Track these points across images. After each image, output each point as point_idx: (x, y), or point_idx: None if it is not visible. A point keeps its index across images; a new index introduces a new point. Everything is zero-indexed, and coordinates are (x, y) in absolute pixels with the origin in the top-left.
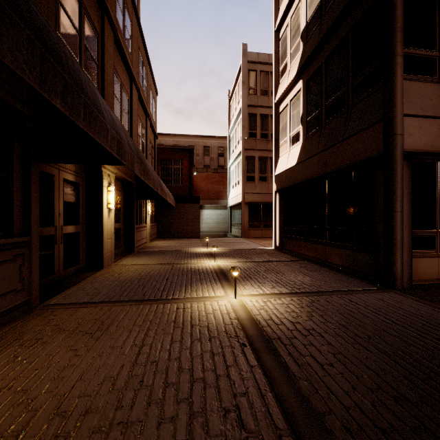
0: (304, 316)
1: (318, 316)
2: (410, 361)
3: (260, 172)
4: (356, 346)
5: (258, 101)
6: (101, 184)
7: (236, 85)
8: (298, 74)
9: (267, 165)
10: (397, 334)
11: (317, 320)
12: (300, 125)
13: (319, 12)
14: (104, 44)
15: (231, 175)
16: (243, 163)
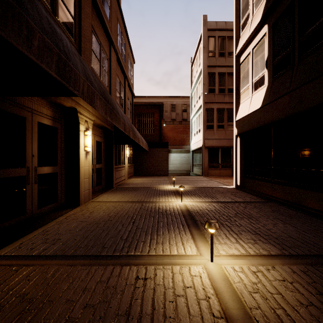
0: None
1: None
2: None
3: (218, 121)
4: None
5: (217, 62)
6: (78, 129)
7: (197, 52)
8: (263, 19)
9: (224, 115)
10: None
11: None
12: (265, 69)
13: None
14: (81, 2)
15: (193, 125)
16: (204, 114)
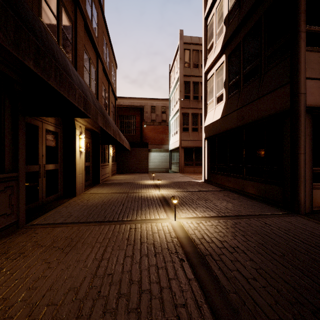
0: (230, 236)
1: (241, 236)
2: (319, 276)
3: (192, 124)
4: (274, 262)
5: (191, 72)
6: (74, 133)
7: (174, 61)
8: (222, 50)
9: (197, 119)
10: (306, 252)
11: (240, 239)
12: (223, 88)
13: (238, 3)
14: (77, 28)
15: (171, 127)
16: (180, 118)
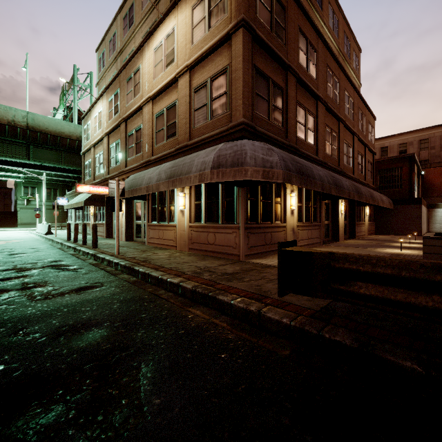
0: None
1: None
2: None
3: None
4: None
5: None
6: (338, 202)
7: None
8: None
9: None
10: None
11: None
12: None
13: None
14: (339, 136)
15: None
16: None
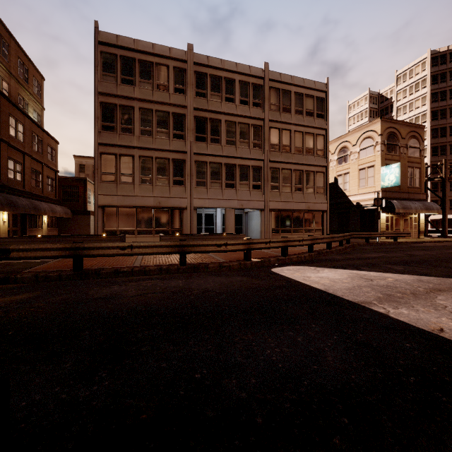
0: None
1: None
2: None
3: None
4: None
5: None
6: None
7: None
8: None
9: None
10: None
11: None
12: None
13: None
14: (1, 154)
15: None
16: None
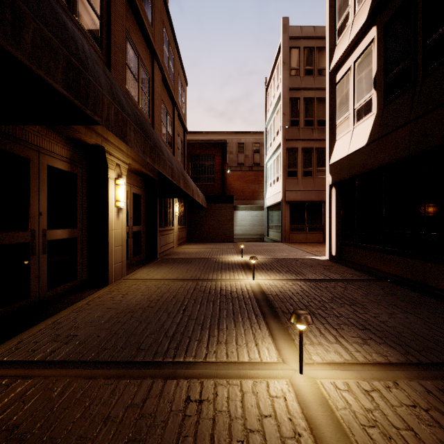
0: None
1: None
2: None
3: (303, 165)
4: None
5: (302, 83)
6: (106, 176)
7: (274, 69)
8: (370, 19)
9: (312, 157)
10: None
11: None
12: (373, 90)
13: None
14: None
15: (268, 172)
16: (284, 156)
